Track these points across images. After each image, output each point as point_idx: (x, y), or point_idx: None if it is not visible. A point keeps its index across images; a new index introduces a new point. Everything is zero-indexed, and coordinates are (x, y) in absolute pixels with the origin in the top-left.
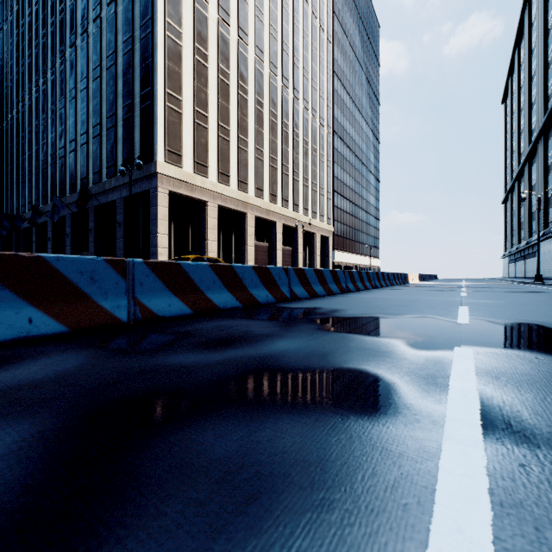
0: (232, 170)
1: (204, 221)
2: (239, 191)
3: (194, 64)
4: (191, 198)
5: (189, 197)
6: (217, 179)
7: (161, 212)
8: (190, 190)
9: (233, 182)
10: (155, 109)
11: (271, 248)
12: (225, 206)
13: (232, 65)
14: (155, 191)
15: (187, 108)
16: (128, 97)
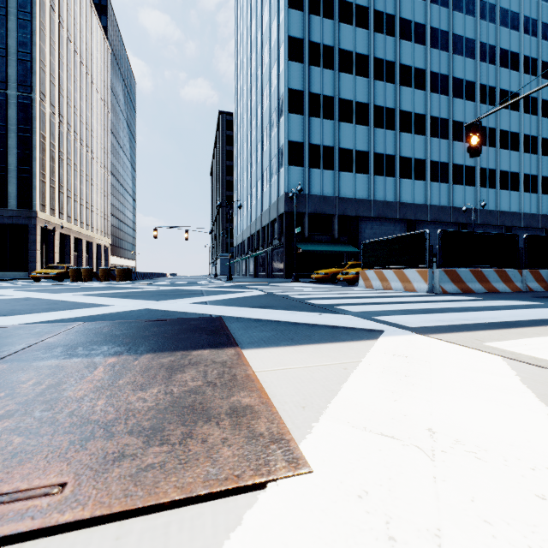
0: (64, 210)
1: (52, 241)
2: (67, 222)
3: (50, 152)
4: (48, 229)
5: (47, 228)
6: (59, 217)
7: (38, 239)
8: (48, 225)
9: (65, 217)
10: (35, 181)
11: (79, 256)
12: (62, 232)
13: (64, 147)
14: (35, 227)
15: (47, 178)
16: (0, 162)
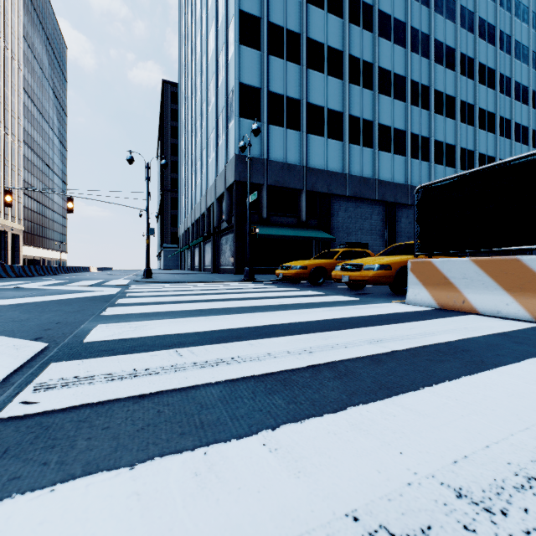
0: None
1: None
2: None
3: None
4: None
5: None
6: None
7: None
8: None
9: None
10: None
11: None
12: None
13: None
14: None
15: None
16: None
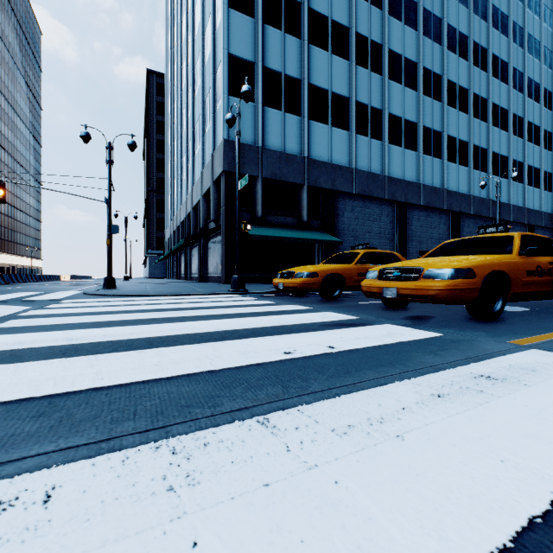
0: None
1: None
2: None
3: None
4: None
5: None
6: None
7: None
8: None
9: None
10: None
11: None
12: None
13: None
14: None
15: None
16: None
